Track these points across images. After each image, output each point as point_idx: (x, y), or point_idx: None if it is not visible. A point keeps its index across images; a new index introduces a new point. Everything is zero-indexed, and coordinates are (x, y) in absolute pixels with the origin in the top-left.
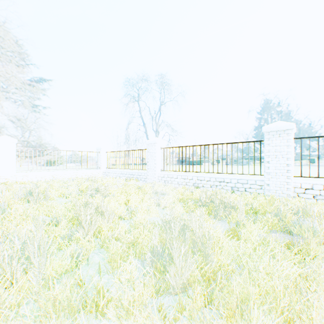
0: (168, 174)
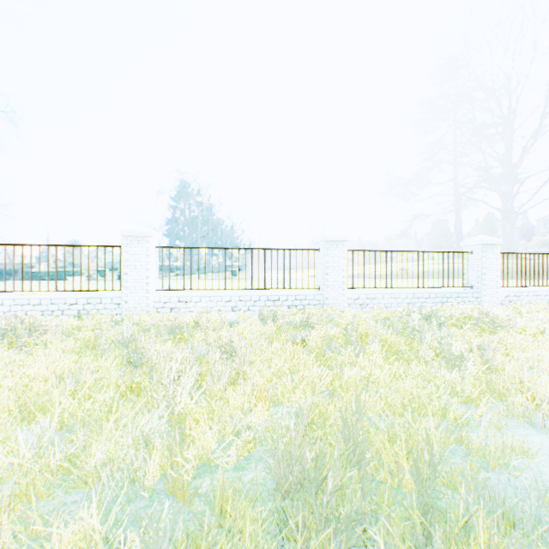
0: None
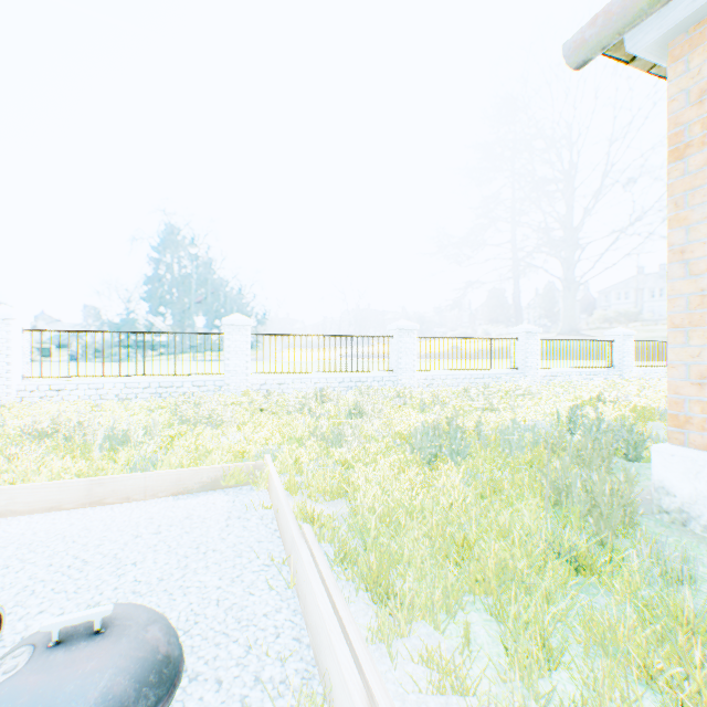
0: (52, 383)
